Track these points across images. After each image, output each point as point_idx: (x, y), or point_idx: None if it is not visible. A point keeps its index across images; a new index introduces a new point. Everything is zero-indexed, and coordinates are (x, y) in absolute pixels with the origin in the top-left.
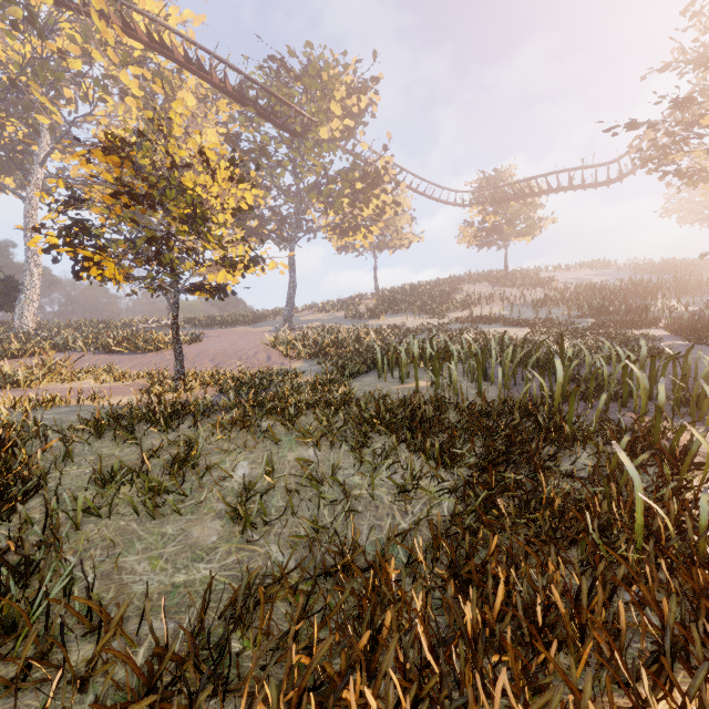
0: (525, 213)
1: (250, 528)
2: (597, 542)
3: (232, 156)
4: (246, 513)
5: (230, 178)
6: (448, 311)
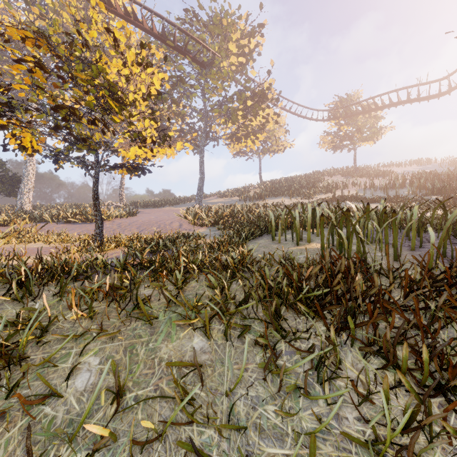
0: (370, 123)
1: None
2: None
3: (140, 43)
4: None
5: (141, 65)
6: (314, 194)
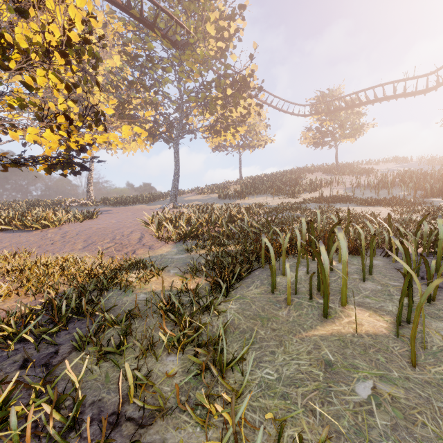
0: (352, 119)
1: None
2: None
3: None
4: None
5: None
6: (298, 193)
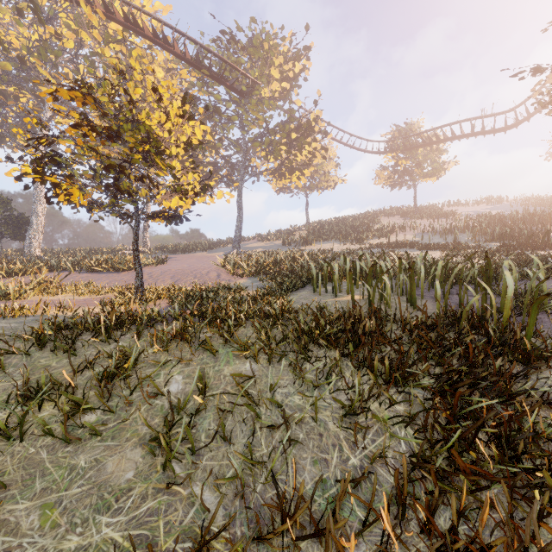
0: (432, 157)
1: (172, 465)
2: None
3: (183, 96)
4: (168, 444)
5: (182, 117)
6: (367, 239)
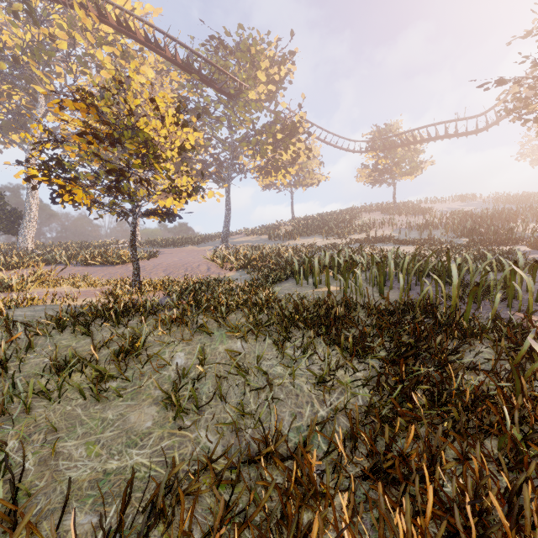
0: (409, 157)
1: (182, 415)
2: (517, 437)
3: (177, 105)
4: (178, 400)
5: (177, 123)
6: (349, 234)
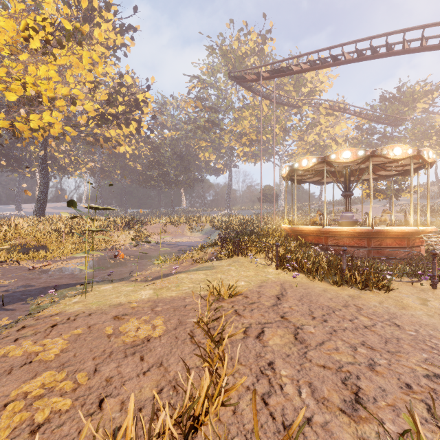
0: None
1: None
2: None
3: None
4: None
5: None
6: None
